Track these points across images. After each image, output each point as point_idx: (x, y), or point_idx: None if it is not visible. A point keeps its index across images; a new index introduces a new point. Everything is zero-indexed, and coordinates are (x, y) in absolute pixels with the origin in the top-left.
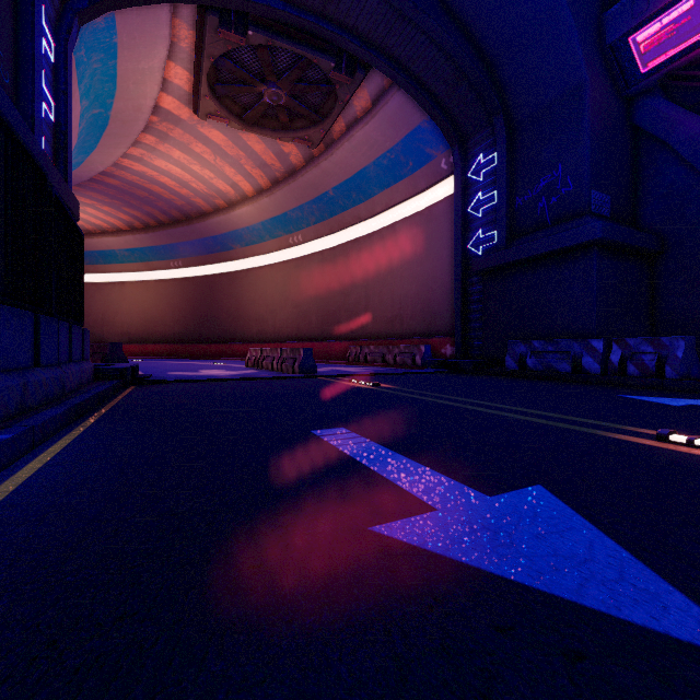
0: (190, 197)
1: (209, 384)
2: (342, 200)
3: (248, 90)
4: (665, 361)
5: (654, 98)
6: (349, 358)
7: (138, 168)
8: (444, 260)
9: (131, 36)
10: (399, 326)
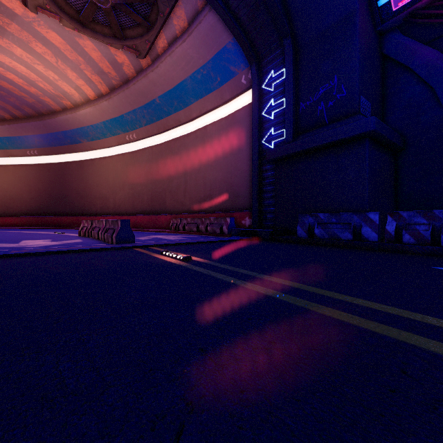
0: (39, 96)
1: None
2: (167, 107)
3: None
4: (439, 231)
5: (398, 35)
6: (171, 227)
7: None
8: (243, 154)
9: None
10: (210, 203)
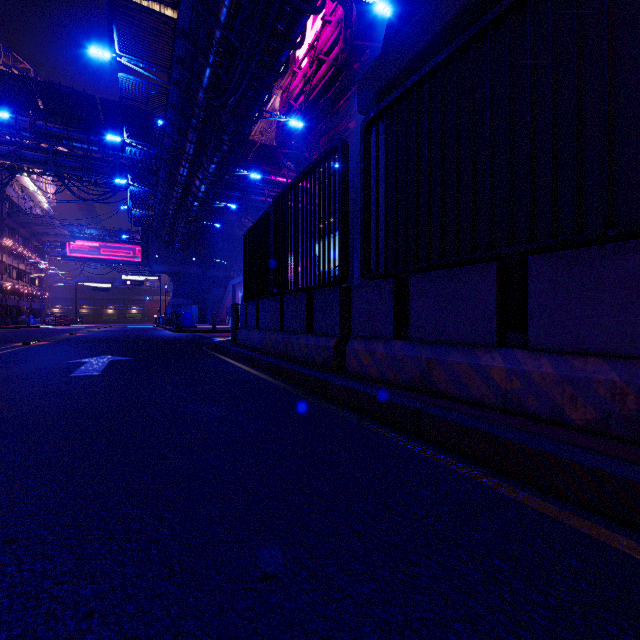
0: None
1: None
2: None
3: None
4: None
5: None
6: None
7: None
8: None
9: None
10: None
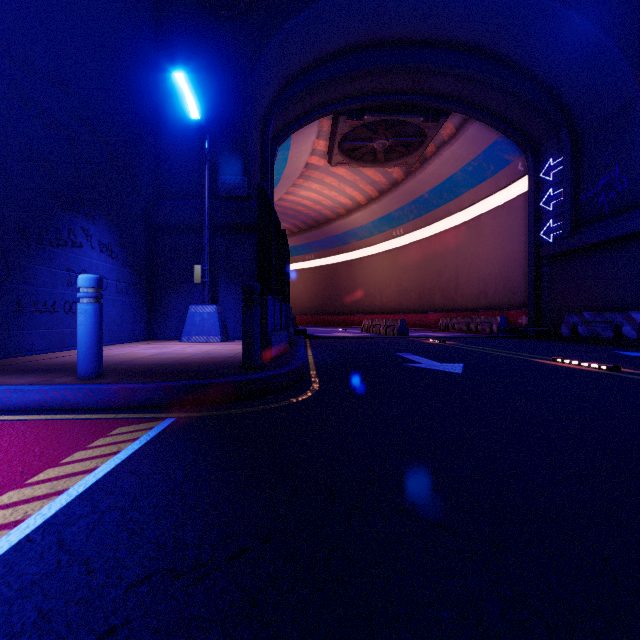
0: (321, 210)
1: (344, 339)
2: (435, 200)
3: (363, 144)
4: None
5: None
6: (440, 326)
7: (290, 198)
8: (522, 245)
9: (298, 138)
10: (484, 300)
